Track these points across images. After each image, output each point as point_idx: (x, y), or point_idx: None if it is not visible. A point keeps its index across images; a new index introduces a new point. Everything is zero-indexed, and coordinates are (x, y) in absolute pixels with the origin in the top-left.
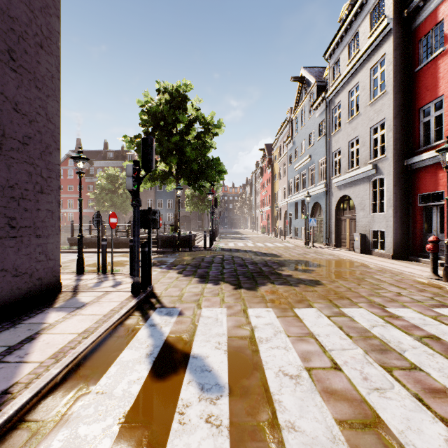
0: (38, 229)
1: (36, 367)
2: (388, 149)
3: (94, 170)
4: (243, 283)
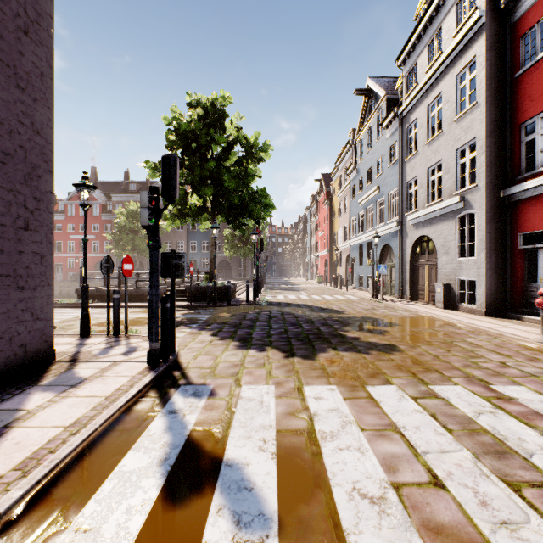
0: (21, 279)
1: None
2: (479, 176)
3: (112, 205)
4: (296, 348)
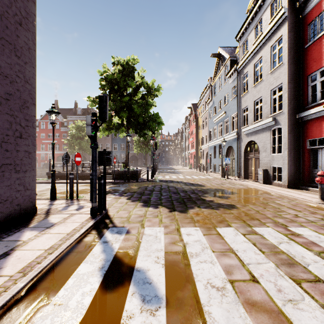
0: (18, 166)
1: (5, 281)
2: (284, 106)
3: (67, 122)
4: (176, 207)
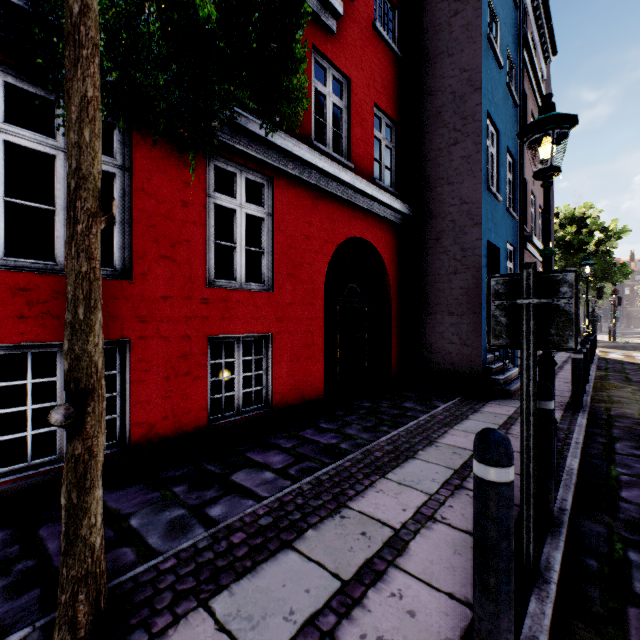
0: None
1: None
2: None
3: None
4: None
